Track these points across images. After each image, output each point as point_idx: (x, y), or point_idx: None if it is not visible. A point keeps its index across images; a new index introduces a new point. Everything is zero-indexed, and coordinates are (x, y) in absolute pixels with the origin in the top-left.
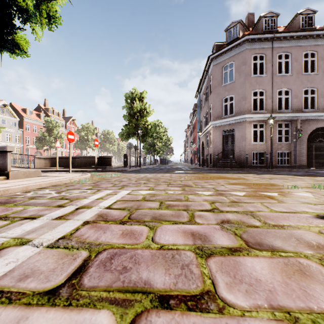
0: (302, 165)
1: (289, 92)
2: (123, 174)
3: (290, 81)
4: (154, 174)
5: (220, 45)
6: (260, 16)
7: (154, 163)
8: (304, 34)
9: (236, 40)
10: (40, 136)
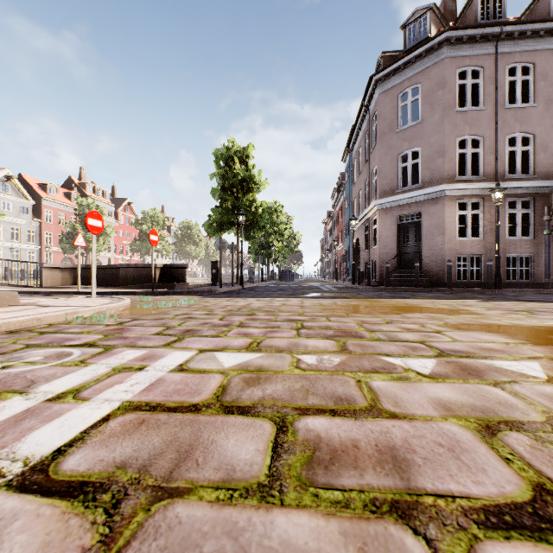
0: None
1: (530, 140)
2: (203, 299)
3: (532, 118)
4: (267, 301)
5: (392, 56)
6: None
7: (268, 279)
8: None
9: (425, 42)
10: (69, 231)
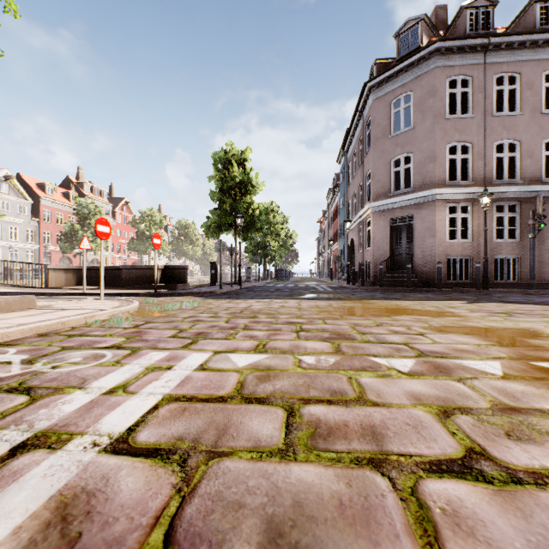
0: (541, 282)
1: (516, 146)
2: (205, 301)
3: (518, 125)
4: (266, 303)
5: (385, 64)
6: (461, 7)
7: (265, 278)
8: (546, 38)
9: (416, 52)
10: (68, 230)
